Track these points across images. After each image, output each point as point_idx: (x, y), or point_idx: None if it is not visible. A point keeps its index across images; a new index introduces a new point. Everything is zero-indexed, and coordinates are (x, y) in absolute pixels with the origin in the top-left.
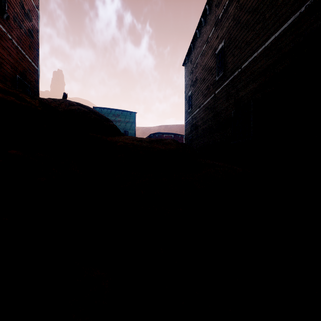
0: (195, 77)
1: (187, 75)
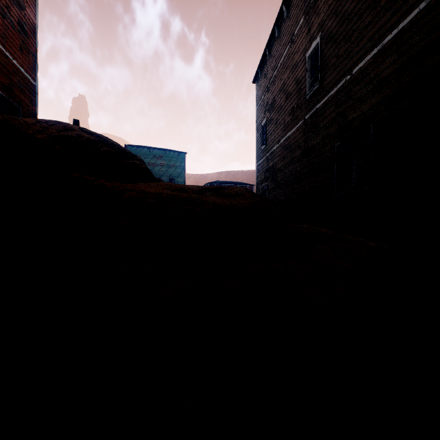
0: (272, 98)
1: (259, 97)
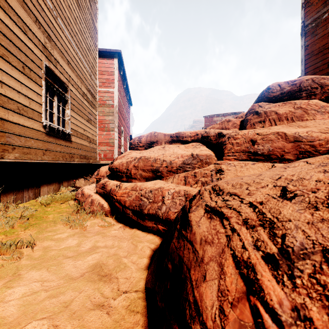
0: None
1: None
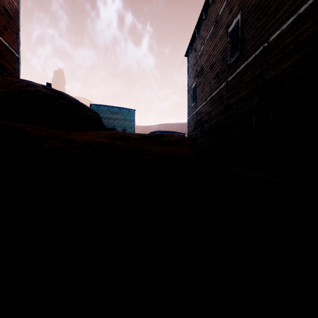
0: (200, 67)
1: (190, 66)
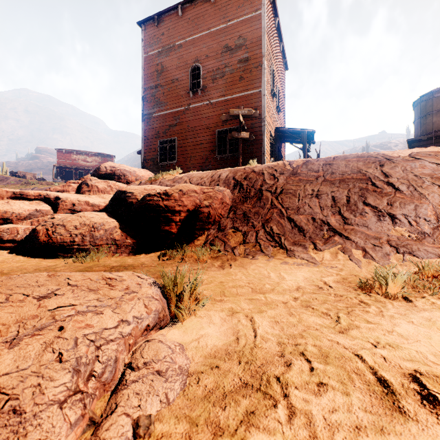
0: None
1: None
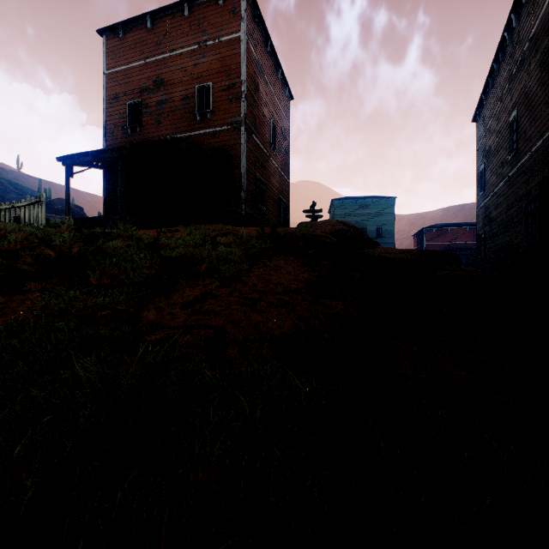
0: (488, 146)
1: (478, 138)
